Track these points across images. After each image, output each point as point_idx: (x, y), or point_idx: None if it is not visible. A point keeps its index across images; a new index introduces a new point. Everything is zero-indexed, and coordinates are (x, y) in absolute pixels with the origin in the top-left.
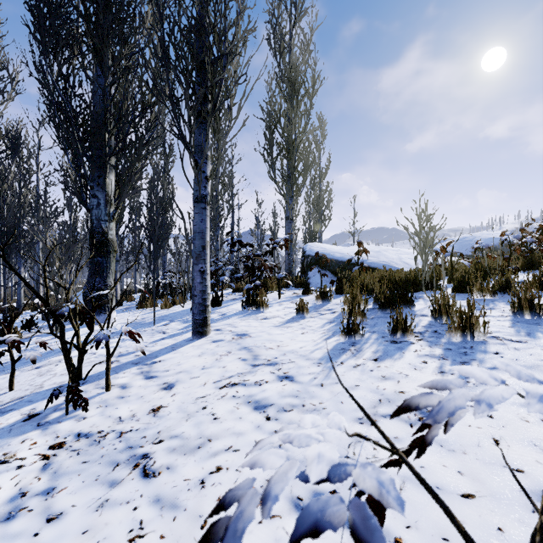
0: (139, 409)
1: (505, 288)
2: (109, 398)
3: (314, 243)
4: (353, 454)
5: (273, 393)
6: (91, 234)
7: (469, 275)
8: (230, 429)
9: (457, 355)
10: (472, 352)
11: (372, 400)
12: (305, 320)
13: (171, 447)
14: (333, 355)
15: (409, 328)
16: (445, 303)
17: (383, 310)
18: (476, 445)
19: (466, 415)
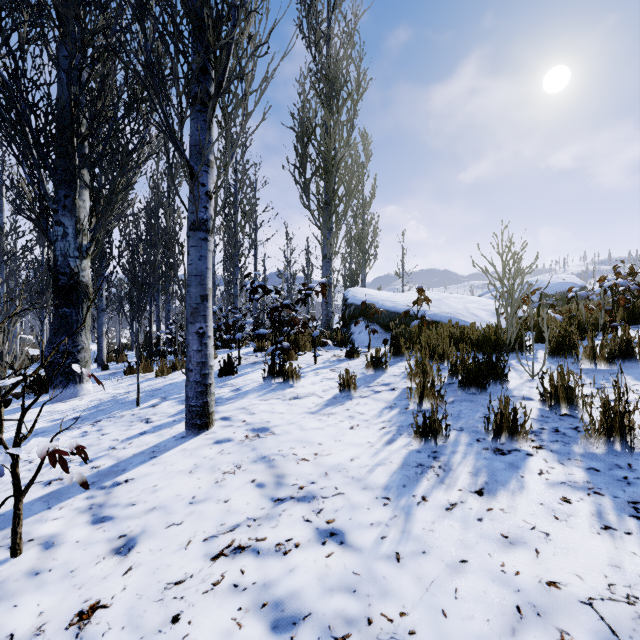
0: (56, 609)
1: (625, 354)
2: (12, 575)
3: (357, 289)
4: None
5: (309, 578)
6: (54, 276)
7: (571, 334)
8: None
9: (615, 483)
10: (636, 478)
11: (502, 609)
12: (352, 401)
13: None
14: (406, 480)
15: (521, 429)
16: (563, 383)
17: (464, 389)
18: None
19: None
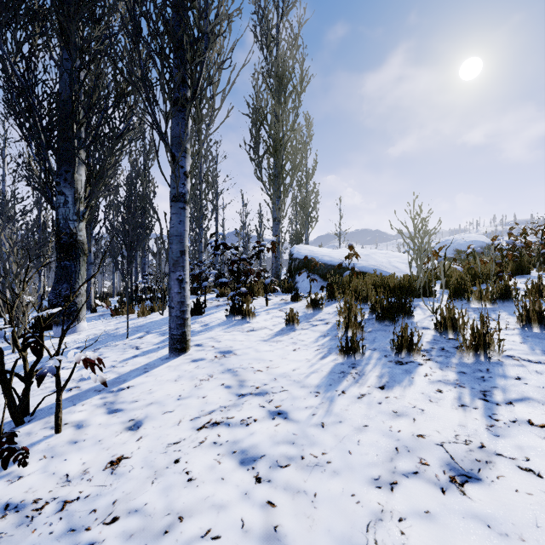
0: (94, 461)
1: (504, 296)
2: (58, 443)
3: (301, 246)
4: (374, 543)
5: (264, 437)
6: (57, 235)
7: (466, 282)
8: (208, 499)
9: (474, 380)
10: (490, 377)
11: (386, 449)
12: (295, 332)
13: (128, 531)
14: (331, 381)
15: (415, 347)
16: (450, 316)
17: (380, 322)
18: (533, 524)
19: (507, 472)
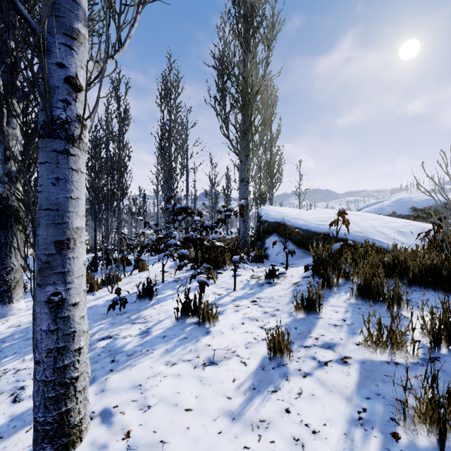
0: None
1: None
2: None
3: (269, 207)
4: None
5: None
6: None
7: None
8: None
9: None
10: None
11: None
12: (290, 384)
13: None
14: None
15: None
16: None
17: None
18: None
19: None
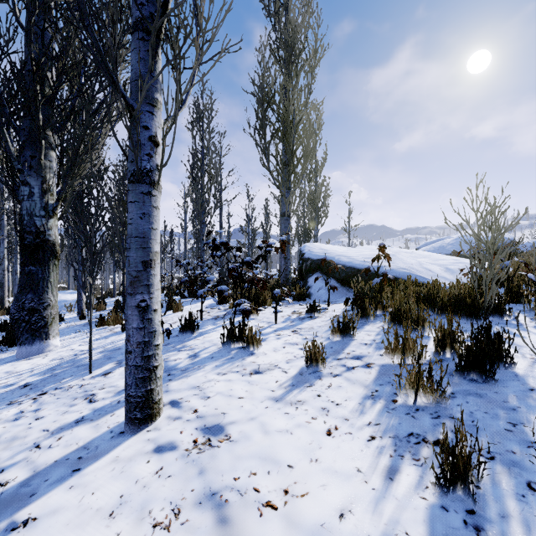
0: None
1: None
2: None
3: (313, 244)
4: None
5: None
6: (20, 235)
7: None
8: None
9: None
10: None
11: None
12: (322, 381)
13: None
14: None
15: None
16: None
17: (463, 374)
18: None
19: None
